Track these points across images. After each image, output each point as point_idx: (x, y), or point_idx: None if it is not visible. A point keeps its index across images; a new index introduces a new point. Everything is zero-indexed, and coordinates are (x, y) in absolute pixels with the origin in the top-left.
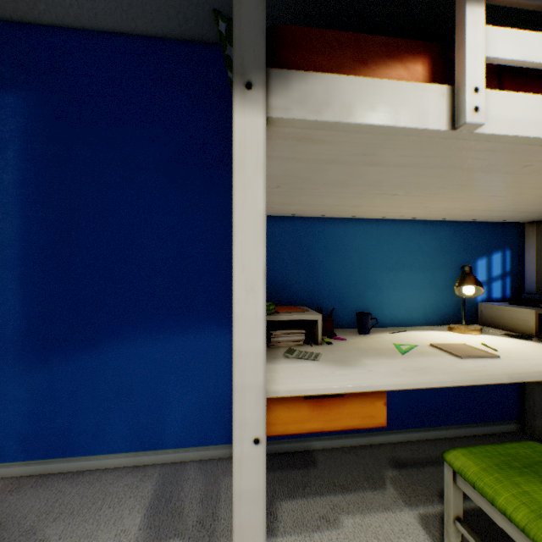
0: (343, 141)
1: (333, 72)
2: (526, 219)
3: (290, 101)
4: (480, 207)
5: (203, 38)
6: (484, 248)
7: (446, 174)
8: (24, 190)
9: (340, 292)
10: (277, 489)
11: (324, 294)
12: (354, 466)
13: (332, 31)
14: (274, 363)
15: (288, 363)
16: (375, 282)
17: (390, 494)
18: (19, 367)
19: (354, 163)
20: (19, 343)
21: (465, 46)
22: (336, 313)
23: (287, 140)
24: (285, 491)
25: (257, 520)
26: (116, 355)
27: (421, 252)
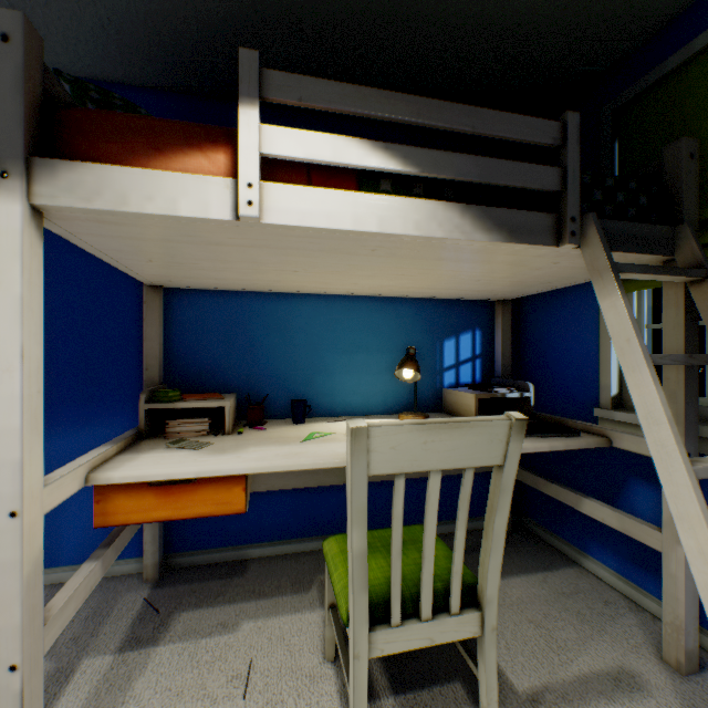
0: (146, 224)
1: (125, 158)
2: (489, 298)
3: (57, 189)
4: (412, 284)
5: (109, 78)
6: (452, 328)
7: (311, 255)
8: None
9: (284, 377)
10: (184, 600)
11: (264, 379)
12: (287, 572)
13: (124, 119)
14: (144, 453)
15: (160, 453)
16: (326, 366)
17: (310, 597)
18: None
19: (193, 242)
20: None
21: (239, 144)
22: (279, 402)
23: (86, 221)
24: (193, 602)
25: (14, 590)
26: None
27: (380, 332)
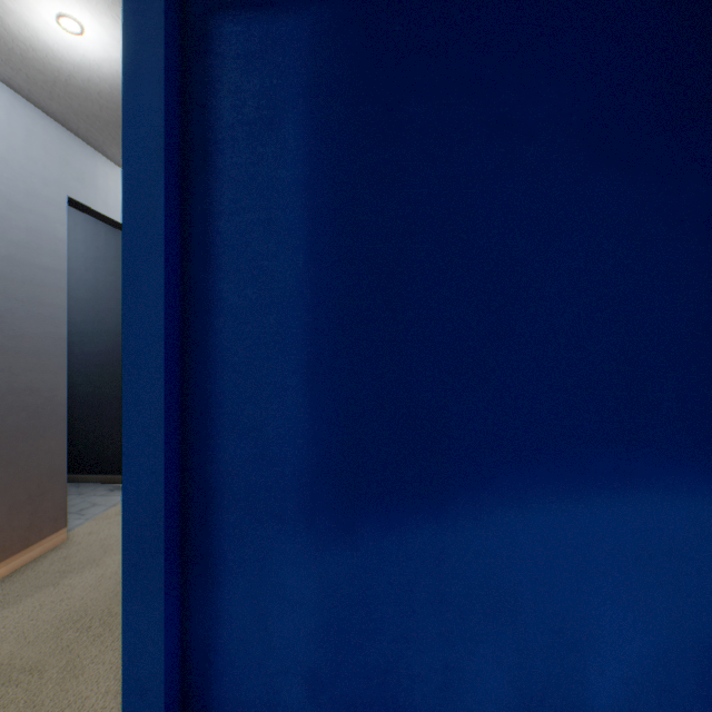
0: None
1: None
2: None
3: None
4: None
5: None
6: None
7: None
8: (312, 197)
9: None
10: None
11: None
12: None
13: None
14: None
15: None
16: None
17: None
18: (303, 539)
19: None
20: (305, 491)
21: None
22: None
23: None
24: None
25: None
26: (483, 527)
27: None
